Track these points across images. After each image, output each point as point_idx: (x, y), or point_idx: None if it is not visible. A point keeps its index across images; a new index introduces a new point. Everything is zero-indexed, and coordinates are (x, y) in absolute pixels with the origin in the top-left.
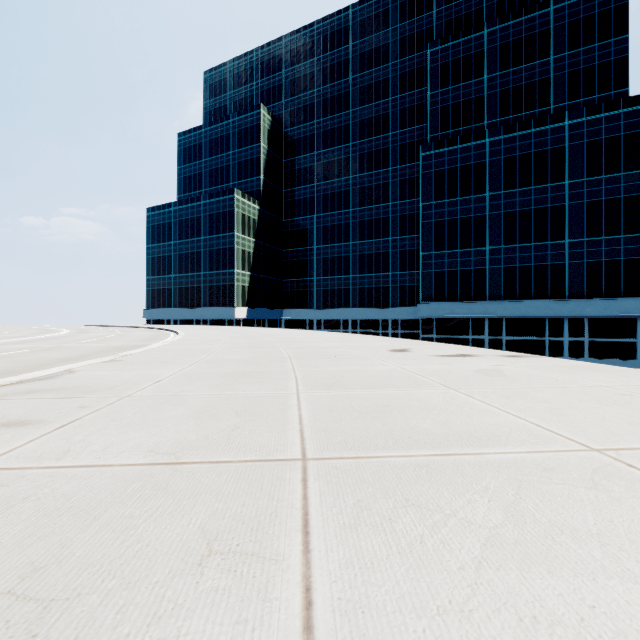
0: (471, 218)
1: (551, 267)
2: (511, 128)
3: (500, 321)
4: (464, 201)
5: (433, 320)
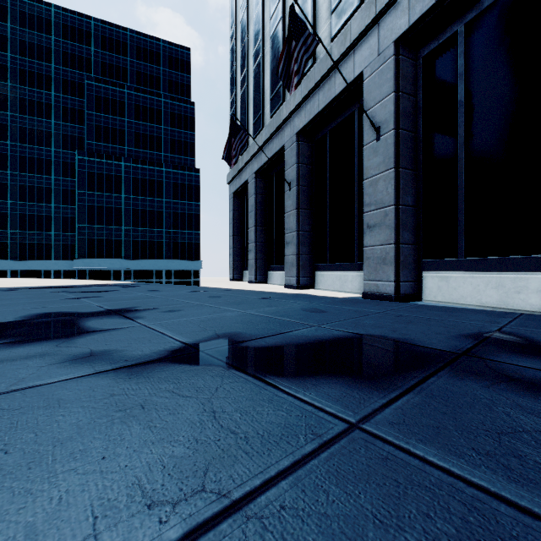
0: (113, 208)
1: (157, 242)
2: (137, 161)
3: (131, 271)
4: (109, 196)
5: (87, 270)
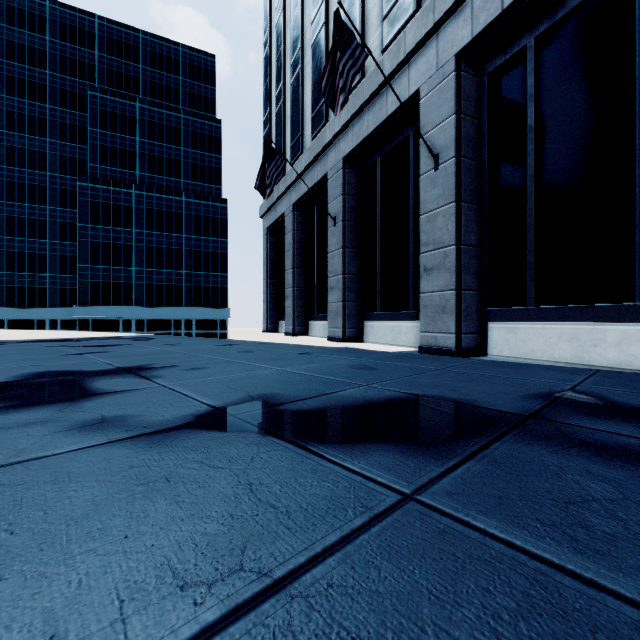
0: (122, 245)
1: (175, 287)
2: (151, 189)
3: (143, 321)
4: (116, 231)
5: (90, 320)
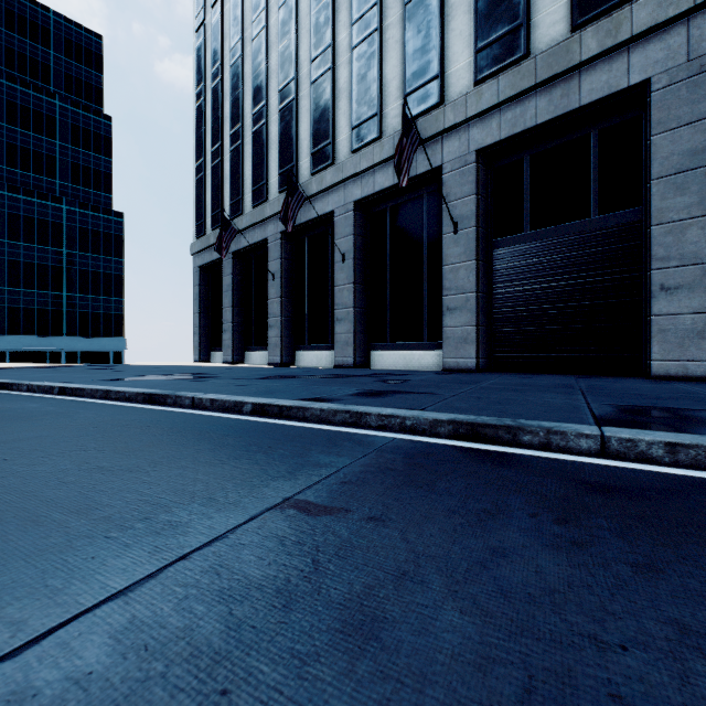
0: None
1: (53, 311)
2: (16, 190)
3: (5, 353)
4: None
5: None
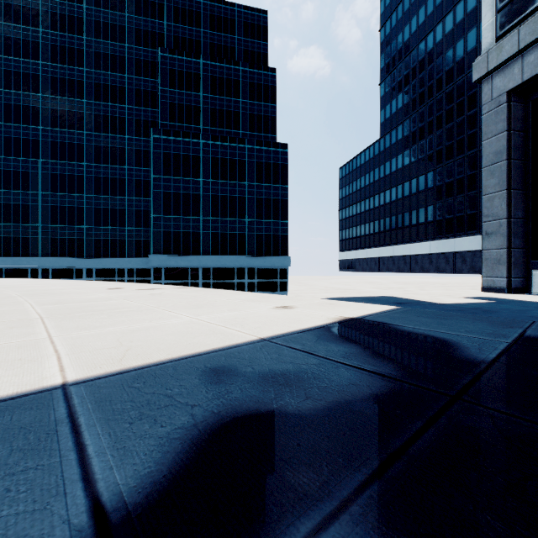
0: (190, 194)
1: (238, 235)
2: (216, 138)
3: (209, 270)
4: (186, 181)
5: (162, 269)
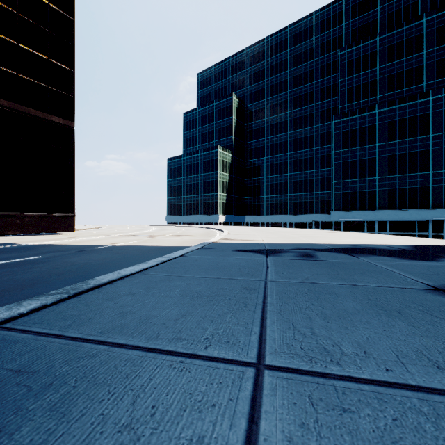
0: (366, 159)
1: (420, 189)
2: (393, 103)
3: (385, 222)
4: (361, 149)
5: (341, 222)
